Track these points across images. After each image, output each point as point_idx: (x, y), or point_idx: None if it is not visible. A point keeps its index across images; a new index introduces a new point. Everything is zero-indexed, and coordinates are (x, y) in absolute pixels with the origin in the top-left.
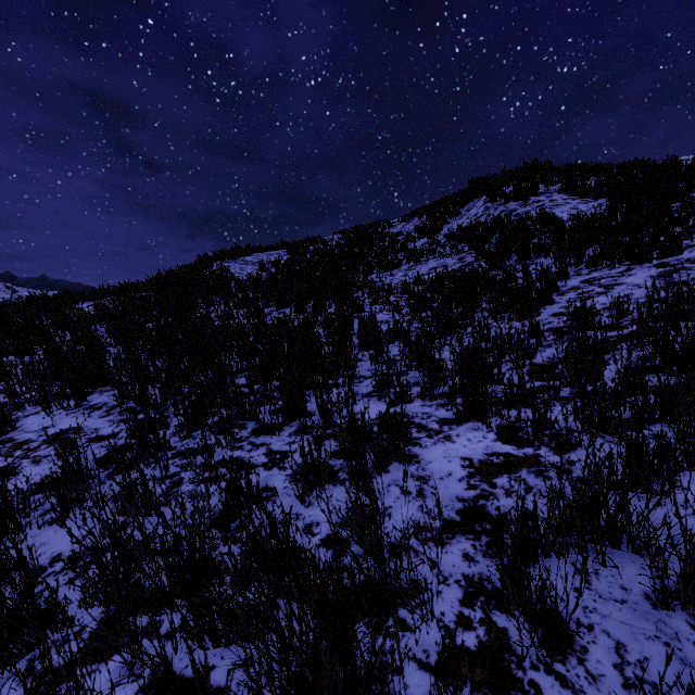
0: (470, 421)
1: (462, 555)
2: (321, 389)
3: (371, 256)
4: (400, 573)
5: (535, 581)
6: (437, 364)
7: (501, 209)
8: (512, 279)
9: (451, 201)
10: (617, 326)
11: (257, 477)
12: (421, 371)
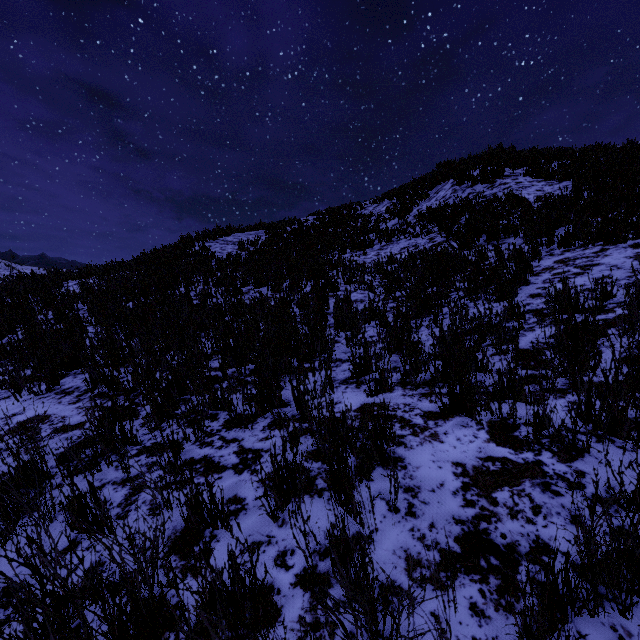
0: (457, 416)
1: (468, 606)
2: (297, 380)
3: (345, 236)
4: None
5: None
6: (417, 350)
7: (468, 191)
8: (483, 259)
9: (419, 184)
10: (602, 309)
11: (226, 483)
12: (400, 356)
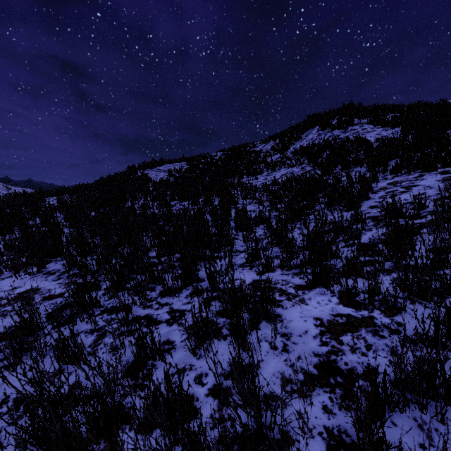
0: (318, 287)
1: (321, 407)
2: (209, 263)
3: (242, 166)
4: (273, 427)
5: (395, 450)
6: (291, 243)
7: (329, 134)
8: (338, 182)
9: (295, 130)
10: (418, 216)
11: (162, 331)
12: (280, 248)
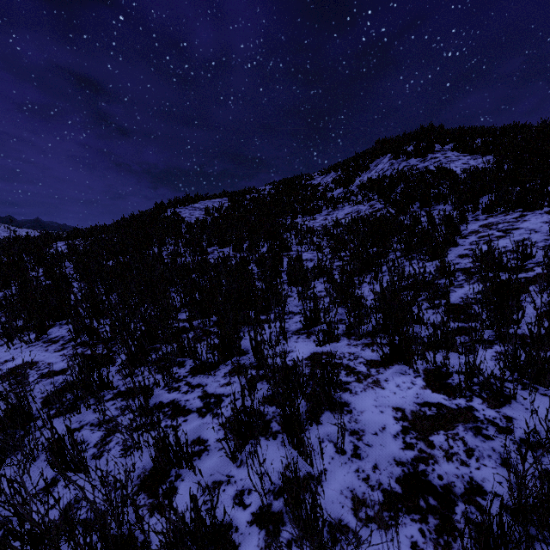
0: (396, 364)
1: (410, 545)
2: (254, 332)
3: (297, 203)
4: None
5: None
6: (360, 304)
7: (403, 164)
8: (417, 223)
9: (361, 158)
10: (522, 268)
11: (191, 425)
12: (345, 309)
